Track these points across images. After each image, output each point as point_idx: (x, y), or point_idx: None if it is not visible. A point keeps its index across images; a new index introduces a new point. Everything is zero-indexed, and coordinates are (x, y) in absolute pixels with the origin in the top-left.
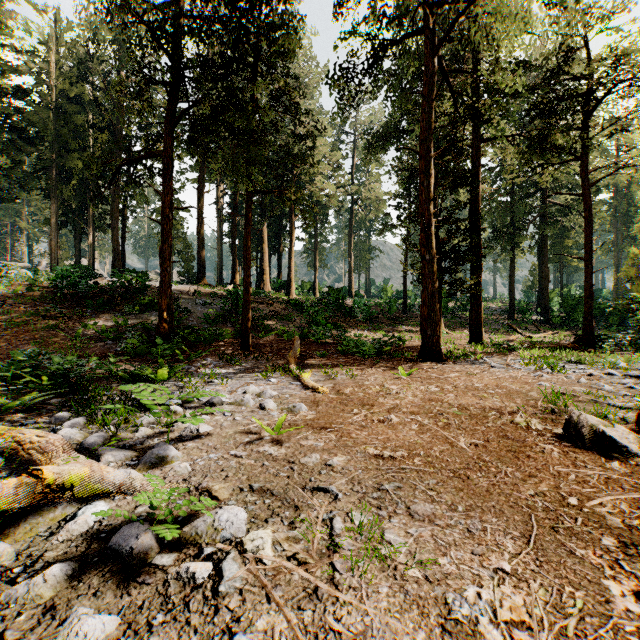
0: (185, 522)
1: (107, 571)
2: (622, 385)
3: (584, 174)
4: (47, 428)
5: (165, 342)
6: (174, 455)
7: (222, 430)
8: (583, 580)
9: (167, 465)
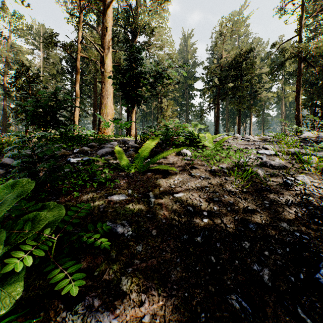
0: None
1: None
2: None
3: None
4: None
5: None
6: None
7: None
8: None
9: None
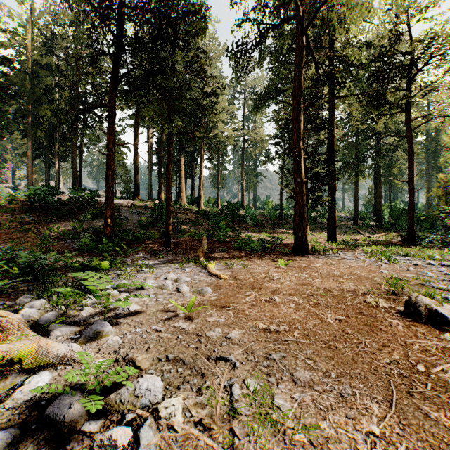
0: (112, 390)
1: (42, 438)
2: (439, 272)
3: (408, 122)
4: (13, 308)
5: (109, 241)
6: (108, 330)
7: (147, 309)
8: (441, 442)
9: (102, 338)
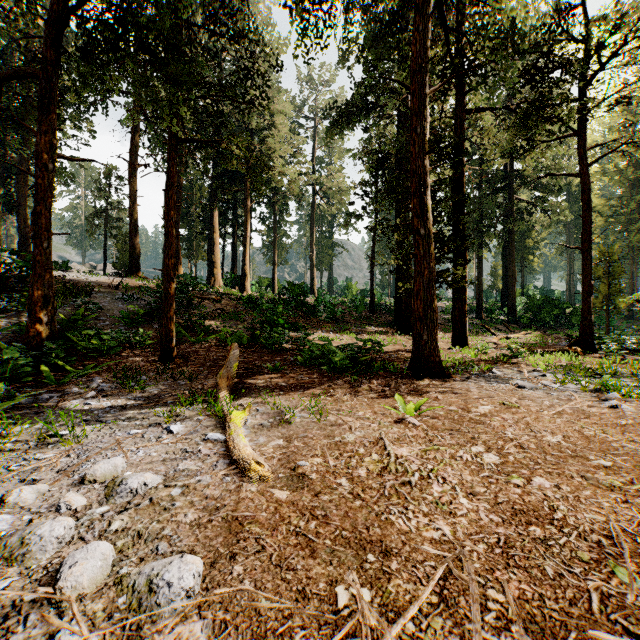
0: None
1: None
2: None
3: (582, 151)
4: None
5: (30, 353)
6: None
7: None
8: None
9: None
